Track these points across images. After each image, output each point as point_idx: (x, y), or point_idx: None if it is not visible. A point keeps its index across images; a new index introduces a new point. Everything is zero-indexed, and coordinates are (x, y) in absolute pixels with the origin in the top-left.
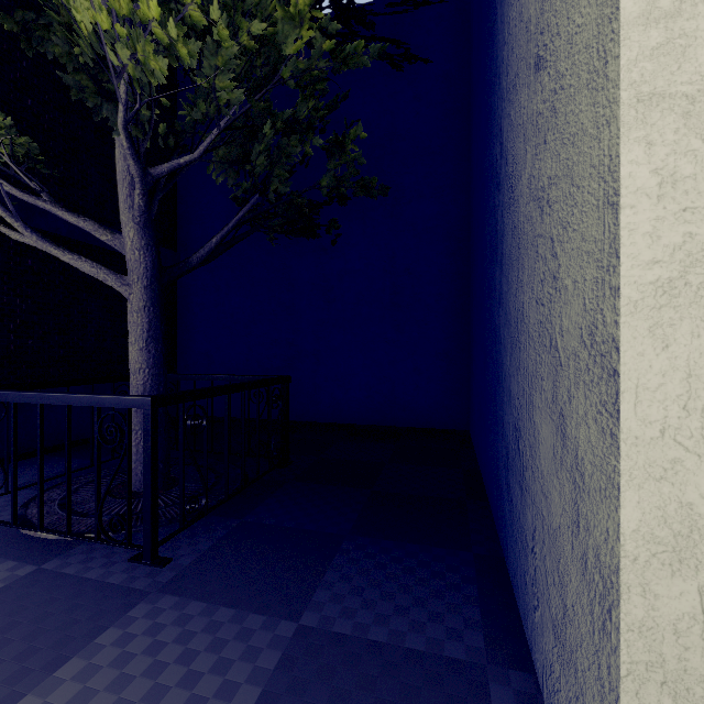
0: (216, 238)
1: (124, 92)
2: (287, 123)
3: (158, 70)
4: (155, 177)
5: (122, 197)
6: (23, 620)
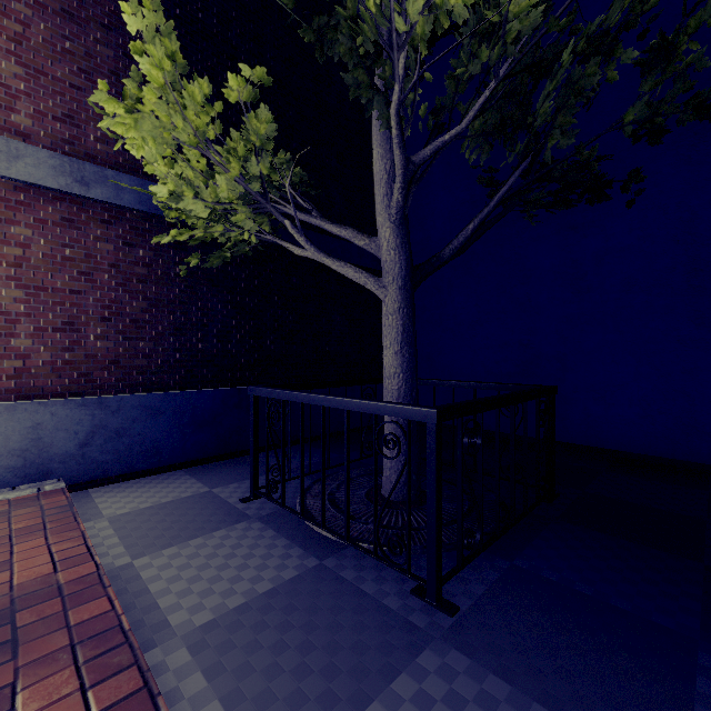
0: (472, 223)
1: (402, 68)
2: (590, 41)
3: (460, 3)
4: (416, 165)
5: (379, 198)
6: (319, 624)
